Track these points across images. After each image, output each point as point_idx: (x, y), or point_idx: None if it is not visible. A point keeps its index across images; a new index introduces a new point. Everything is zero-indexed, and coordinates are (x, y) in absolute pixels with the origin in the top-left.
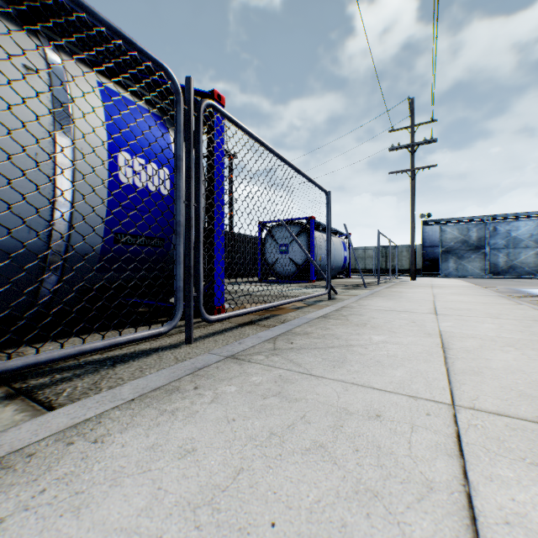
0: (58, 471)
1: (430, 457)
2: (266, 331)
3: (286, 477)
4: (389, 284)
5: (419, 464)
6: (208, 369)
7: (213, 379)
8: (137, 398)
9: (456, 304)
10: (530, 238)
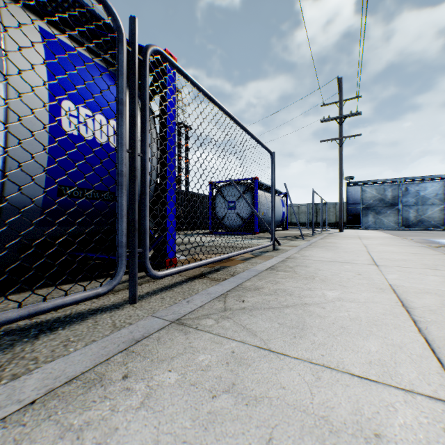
0: None
1: None
2: (216, 286)
3: None
4: (322, 235)
5: None
6: (148, 341)
7: (150, 359)
8: (40, 399)
9: (389, 255)
10: (435, 197)
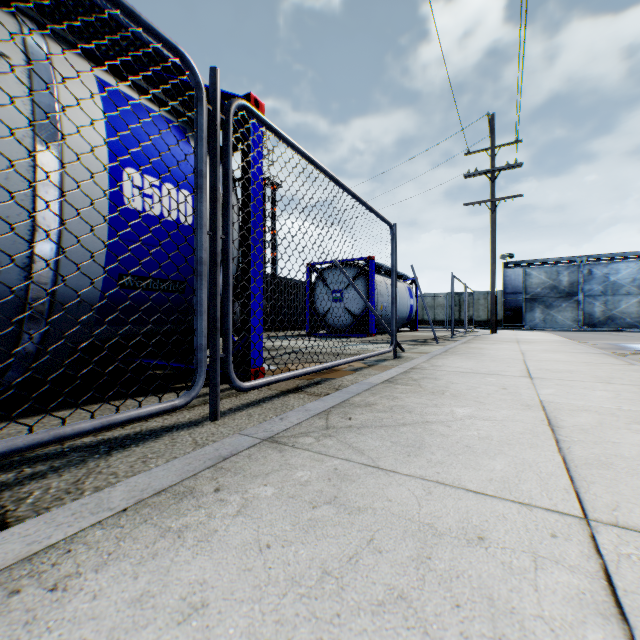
0: None
1: (575, 620)
2: (317, 402)
3: None
4: (465, 339)
5: (559, 634)
6: (237, 459)
7: (242, 475)
8: (131, 508)
9: (552, 365)
10: (632, 283)
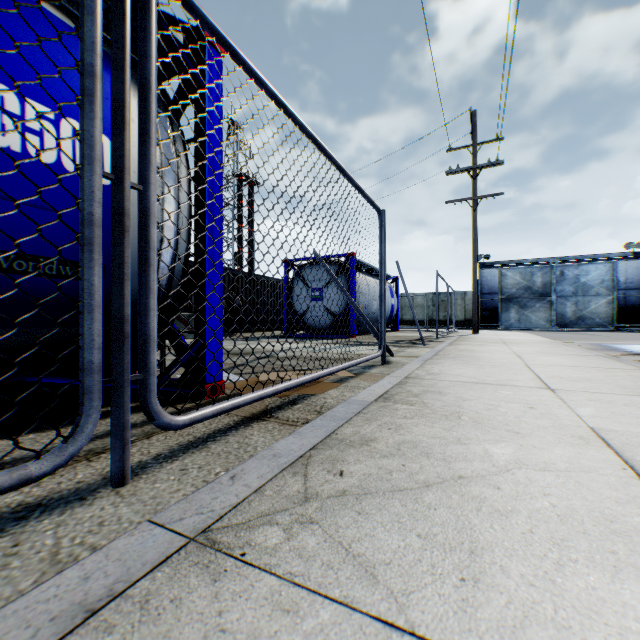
0: None
1: None
2: (291, 437)
3: None
4: (450, 339)
5: None
6: (116, 613)
7: None
8: None
9: (561, 371)
10: (601, 284)
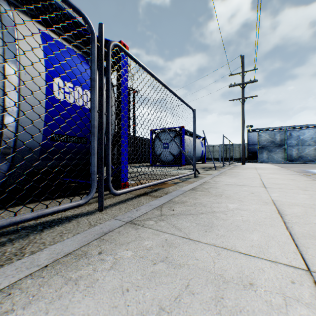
0: None
1: None
2: (155, 200)
3: None
4: (229, 167)
5: None
6: (112, 233)
7: (114, 243)
8: (50, 264)
9: (275, 180)
10: (311, 139)
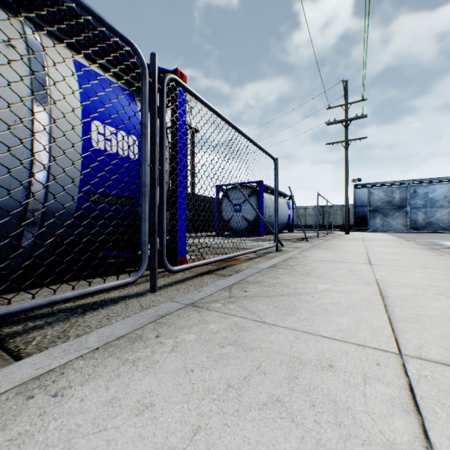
0: (12, 430)
1: (387, 413)
2: (223, 280)
3: (244, 438)
4: (327, 238)
5: (377, 421)
6: (170, 317)
7: (173, 327)
8: (101, 347)
9: (386, 255)
10: (444, 199)
